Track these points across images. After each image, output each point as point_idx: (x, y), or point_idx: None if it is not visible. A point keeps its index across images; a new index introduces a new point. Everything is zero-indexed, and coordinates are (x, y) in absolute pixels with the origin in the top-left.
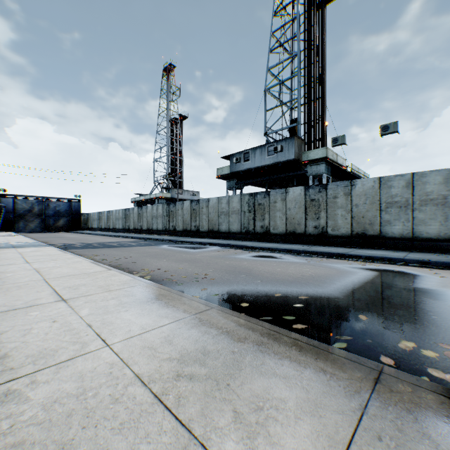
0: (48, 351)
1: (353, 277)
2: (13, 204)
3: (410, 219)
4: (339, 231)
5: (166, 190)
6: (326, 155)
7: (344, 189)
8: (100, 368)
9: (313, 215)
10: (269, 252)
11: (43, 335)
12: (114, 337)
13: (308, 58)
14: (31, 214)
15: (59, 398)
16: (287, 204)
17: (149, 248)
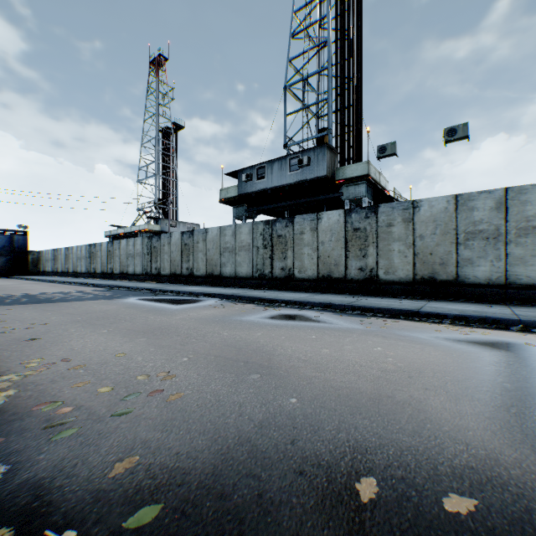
0: None
1: (485, 371)
2: None
3: (503, 257)
4: (395, 275)
5: (154, 220)
6: (368, 171)
7: (404, 213)
8: None
9: (358, 251)
10: (297, 309)
11: None
12: None
13: (341, 47)
14: None
15: None
16: (320, 236)
17: (101, 303)
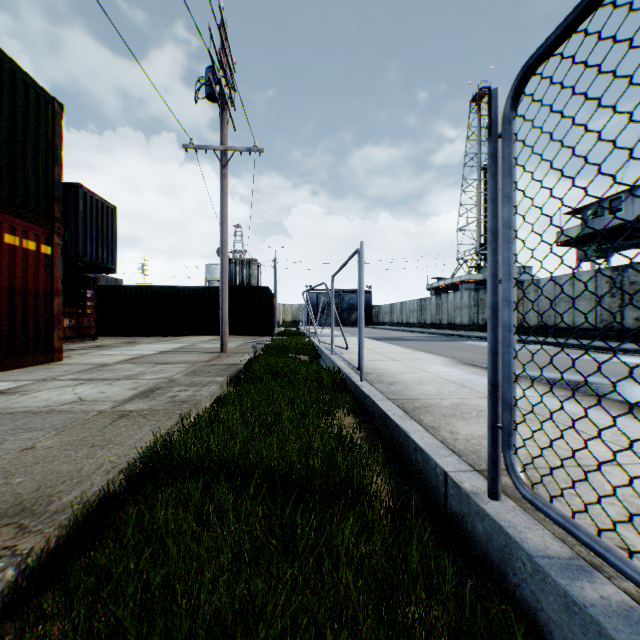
0: (401, 370)
1: None
2: (316, 299)
3: None
4: None
5: (476, 269)
6: None
7: None
8: (426, 375)
9: None
10: (632, 356)
11: (395, 367)
12: (430, 371)
13: None
14: (329, 308)
15: (413, 377)
16: None
17: (450, 343)
